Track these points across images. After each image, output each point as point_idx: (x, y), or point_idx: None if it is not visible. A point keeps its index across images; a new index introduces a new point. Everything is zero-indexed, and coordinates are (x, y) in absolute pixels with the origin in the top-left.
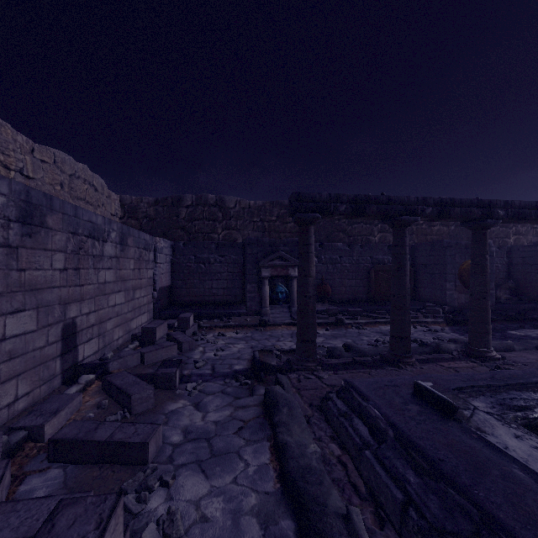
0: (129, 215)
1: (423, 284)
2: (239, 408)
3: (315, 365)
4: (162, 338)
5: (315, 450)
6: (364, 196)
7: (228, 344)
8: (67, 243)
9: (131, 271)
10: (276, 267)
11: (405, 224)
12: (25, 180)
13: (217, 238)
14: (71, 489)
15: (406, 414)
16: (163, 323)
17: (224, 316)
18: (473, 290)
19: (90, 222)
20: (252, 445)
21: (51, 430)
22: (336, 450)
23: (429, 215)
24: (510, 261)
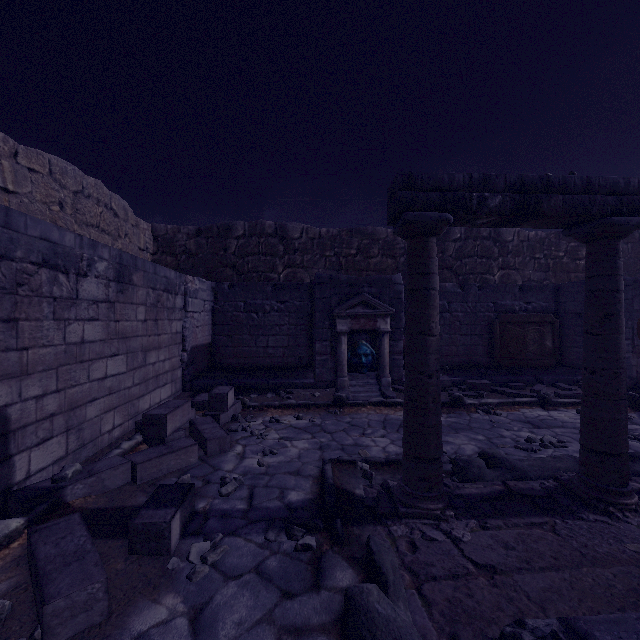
0: (163, 250)
1: (575, 342)
2: (286, 635)
3: (442, 506)
4: (178, 430)
5: None
6: (538, 177)
7: (283, 439)
8: None
9: (140, 324)
10: (359, 318)
11: (619, 233)
12: (2, 194)
13: (277, 279)
14: None
15: None
16: (181, 405)
17: (283, 388)
18: None
19: (45, 240)
20: None
21: None
22: None
23: None
24: None
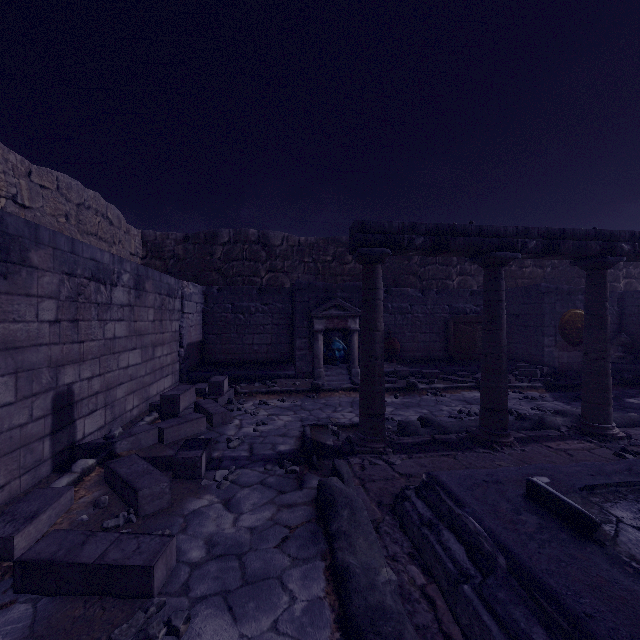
0: (152, 255)
1: (514, 339)
2: (283, 508)
3: (384, 446)
4: (188, 408)
5: (389, 579)
6: (447, 225)
7: (271, 415)
8: (60, 287)
9: (150, 324)
10: (333, 318)
11: (501, 263)
12: (20, 209)
13: (259, 282)
14: (38, 639)
15: (520, 529)
16: (189, 389)
17: (268, 379)
18: (588, 348)
19: (93, 260)
20: (300, 567)
21: (25, 543)
22: (418, 577)
23: (532, 251)
24: (622, 311)
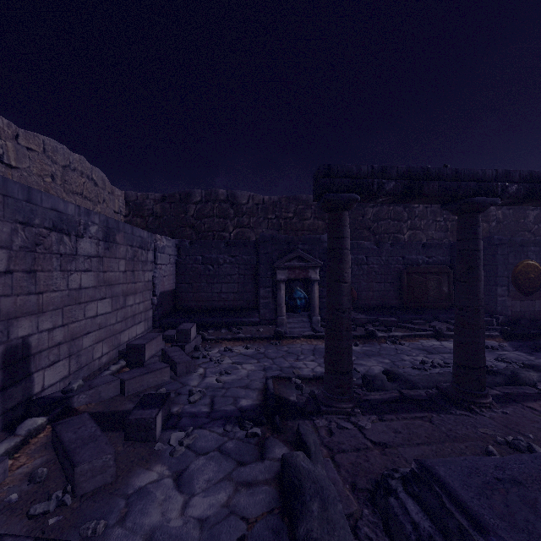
0: (134, 213)
1: None
2: (241, 487)
3: (352, 406)
4: (154, 356)
5: None
6: (420, 169)
7: (235, 363)
8: (13, 236)
9: (121, 274)
10: (294, 269)
11: (478, 209)
12: (6, 169)
13: (228, 237)
14: None
15: None
16: (156, 337)
17: (234, 325)
18: None
19: (54, 210)
20: None
21: None
22: None
23: (513, 195)
24: None
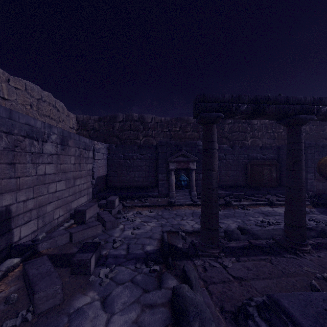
0: (81, 128)
1: None
2: (146, 308)
3: (218, 251)
4: (92, 217)
5: None
6: (263, 96)
7: (143, 222)
8: None
9: (72, 165)
10: (180, 162)
11: (301, 122)
12: (2, 100)
13: (139, 142)
14: None
15: None
16: (93, 205)
17: (142, 197)
18: None
19: (28, 125)
20: None
21: None
22: None
23: (324, 114)
24: None
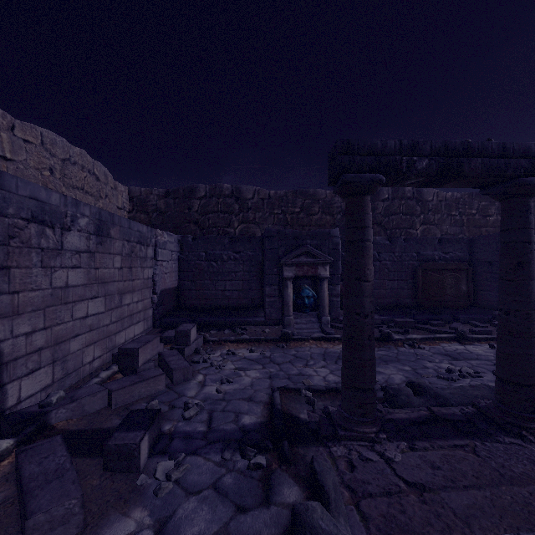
0: (137, 209)
1: (486, 287)
2: None
3: (376, 430)
4: (149, 361)
5: None
6: (460, 143)
7: (238, 369)
8: None
9: (116, 271)
10: (302, 265)
11: (531, 192)
12: (1, 161)
13: (233, 233)
14: None
15: None
16: (151, 340)
17: (238, 325)
18: None
19: (34, 199)
20: None
21: None
22: None
23: None
24: None
